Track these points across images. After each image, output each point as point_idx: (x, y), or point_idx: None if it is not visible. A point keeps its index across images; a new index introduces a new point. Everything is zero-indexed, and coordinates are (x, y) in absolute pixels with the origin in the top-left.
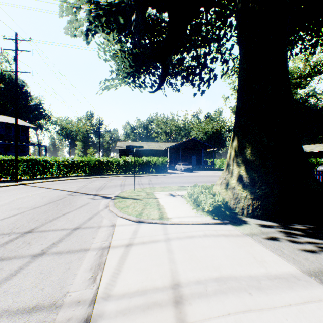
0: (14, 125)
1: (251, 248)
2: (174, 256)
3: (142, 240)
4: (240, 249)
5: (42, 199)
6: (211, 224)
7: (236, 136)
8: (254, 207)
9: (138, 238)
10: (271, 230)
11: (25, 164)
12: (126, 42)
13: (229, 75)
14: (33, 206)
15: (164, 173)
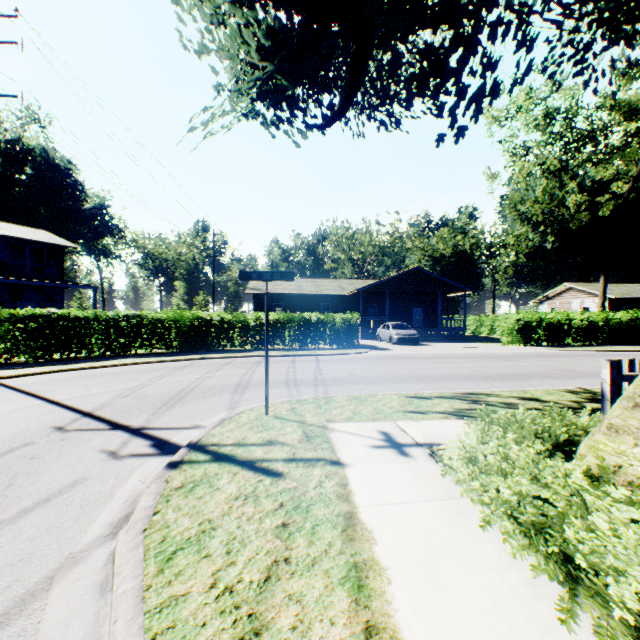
0: (32, 243)
1: None
2: None
3: None
4: None
5: None
6: None
7: None
8: None
9: None
10: None
11: (22, 327)
12: None
13: (507, 118)
14: None
15: (352, 348)
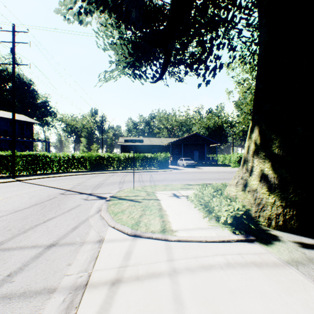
0: (18, 121)
1: (307, 295)
2: (186, 313)
3: (135, 273)
4: (291, 296)
5: (29, 199)
6: (232, 242)
7: (257, 125)
8: (286, 217)
9: (131, 267)
10: None
11: (25, 159)
12: (126, 28)
13: (234, 68)
14: (15, 208)
15: (166, 169)
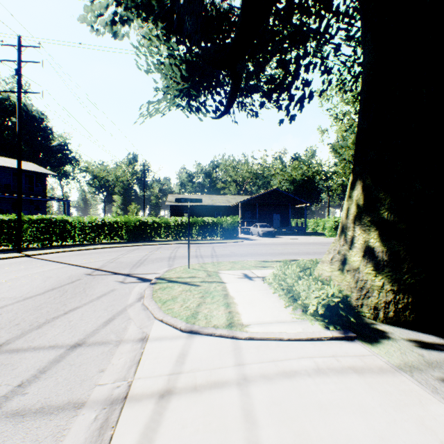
0: (26, 172)
1: (422, 410)
2: (260, 434)
3: (192, 382)
4: (401, 412)
5: (43, 282)
6: (323, 340)
7: (359, 179)
8: (398, 306)
9: (186, 374)
10: (443, 357)
11: (35, 226)
12: (177, 42)
13: (329, 97)
14: (24, 294)
15: (234, 239)
